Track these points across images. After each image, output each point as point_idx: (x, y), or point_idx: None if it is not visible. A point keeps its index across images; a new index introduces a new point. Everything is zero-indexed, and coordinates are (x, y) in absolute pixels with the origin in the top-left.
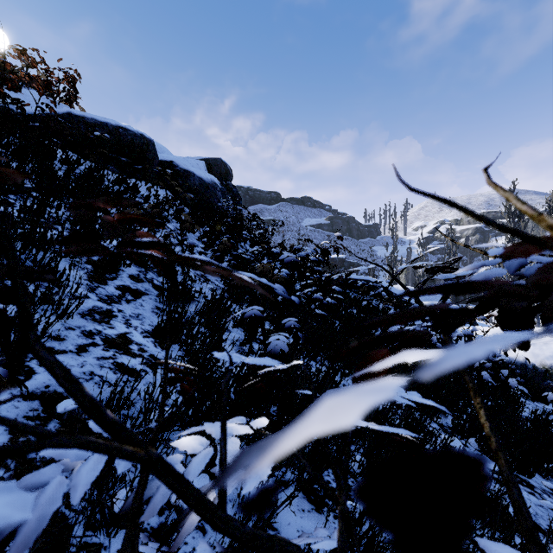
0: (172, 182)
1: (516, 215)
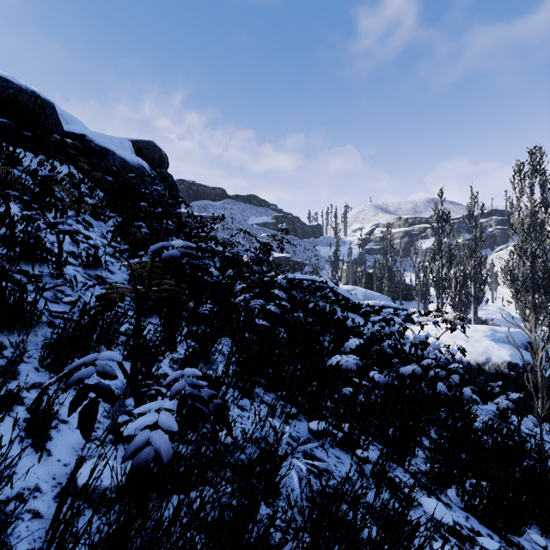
0: (79, 158)
1: (443, 219)
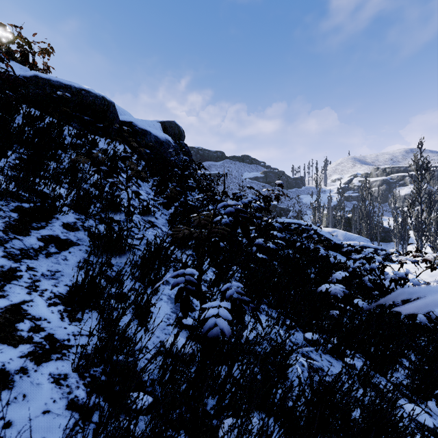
0: (130, 139)
1: (423, 168)
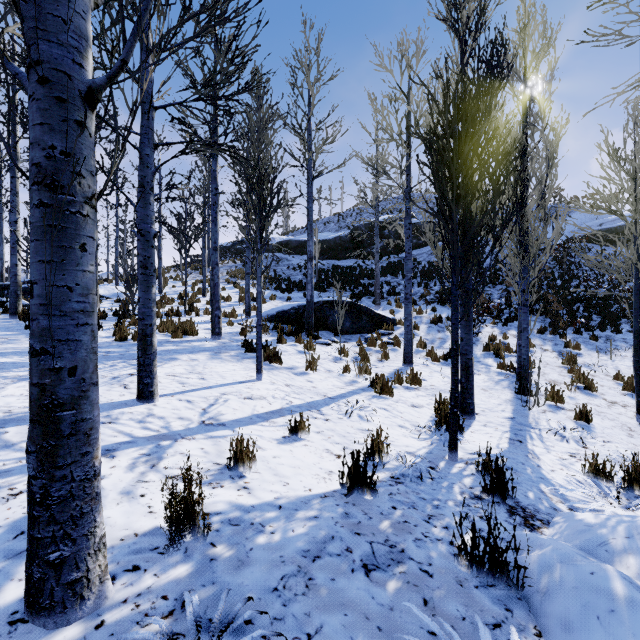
0: None
1: None
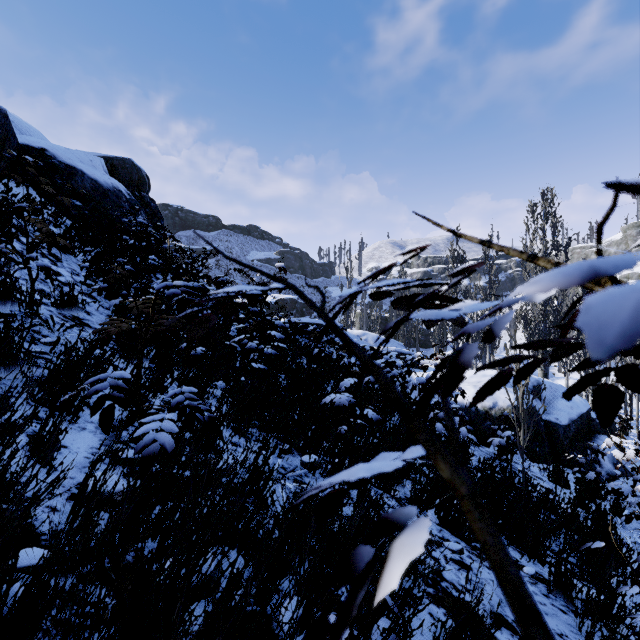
0: (40, 178)
1: (459, 260)
